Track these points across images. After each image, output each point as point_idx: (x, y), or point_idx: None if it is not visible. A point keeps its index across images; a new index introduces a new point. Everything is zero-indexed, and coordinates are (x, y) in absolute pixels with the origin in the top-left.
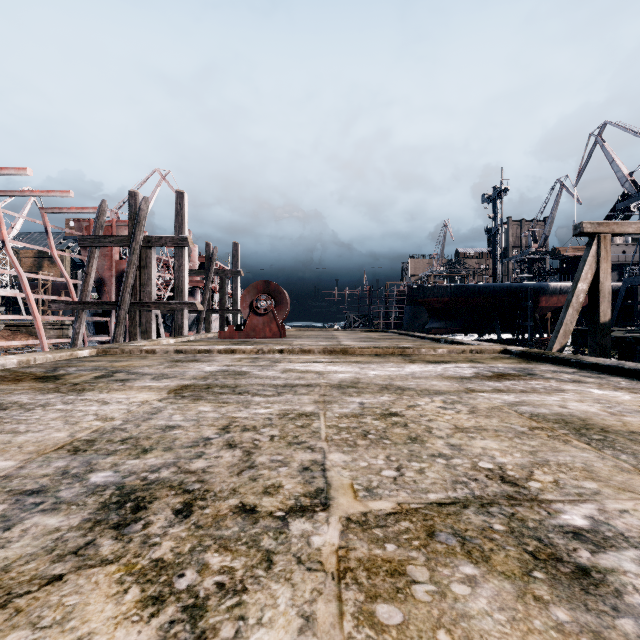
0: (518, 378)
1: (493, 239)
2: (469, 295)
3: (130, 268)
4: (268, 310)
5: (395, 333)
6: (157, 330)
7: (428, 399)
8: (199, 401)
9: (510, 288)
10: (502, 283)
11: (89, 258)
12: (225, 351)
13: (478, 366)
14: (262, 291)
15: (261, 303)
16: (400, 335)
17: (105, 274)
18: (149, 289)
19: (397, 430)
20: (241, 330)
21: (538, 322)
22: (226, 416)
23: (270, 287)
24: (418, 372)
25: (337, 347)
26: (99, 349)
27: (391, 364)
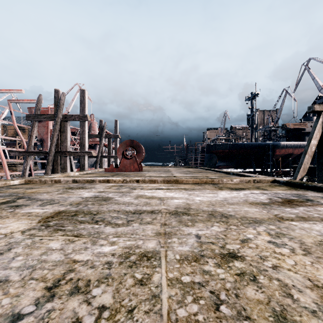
0: (304, 204)
1: (251, 119)
2: (239, 148)
3: (54, 132)
4: (132, 156)
5: (202, 168)
6: (71, 167)
7: (253, 230)
8: (56, 233)
9: (260, 145)
10: (256, 142)
11: (32, 127)
12: (103, 181)
13: (266, 192)
14: (129, 145)
15: (128, 152)
16: (205, 170)
17: (44, 136)
18: (65, 144)
19: (250, 292)
20: (118, 167)
21: (275, 162)
22: (67, 259)
23: (133, 143)
24: (229, 198)
25: (172, 178)
26: (26, 179)
27: (208, 191)
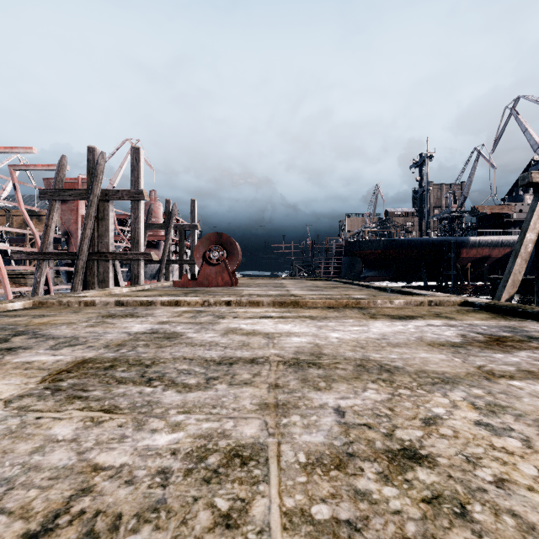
0: (526, 345)
1: (420, 199)
2: (399, 248)
3: (88, 220)
4: (220, 260)
5: (338, 282)
6: (116, 279)
7: (443, 398)
8: (70, 404)
9: (435, 242)
10: (428, 237)
11: (49, 211)
12: (169, 303)
13: (454, 324)
14: (215, 242)
15: (213, 253)
16: (344, 284)
17: (71, 227)
18: (106, 240)
19: None
20: (195, 279)
21: (459, 271)
22: (82, 463)
23: (222, 238)
24: (390, 334)
25: (287, 298)
26: (35, 301)
27: (351, 320)
